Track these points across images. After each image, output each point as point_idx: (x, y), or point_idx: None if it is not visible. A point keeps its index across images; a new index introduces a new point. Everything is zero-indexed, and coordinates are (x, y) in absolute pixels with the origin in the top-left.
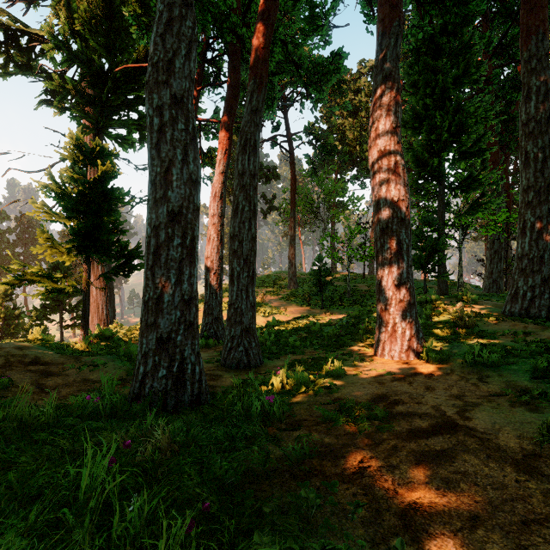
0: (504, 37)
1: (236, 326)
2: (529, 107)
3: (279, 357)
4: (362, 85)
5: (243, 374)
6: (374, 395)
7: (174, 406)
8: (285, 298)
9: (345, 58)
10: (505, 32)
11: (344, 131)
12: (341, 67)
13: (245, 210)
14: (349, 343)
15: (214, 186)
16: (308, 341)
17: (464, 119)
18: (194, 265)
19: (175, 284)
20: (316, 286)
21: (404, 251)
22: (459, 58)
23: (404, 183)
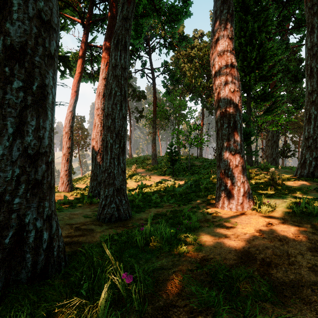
0: (279, 14)
1: (109, 187)
2: (313, 38)
3: (145, 210)
4: (195, 44)
5: (113, 227)
6: (238, 253)
7: (3, 290)
8: (150, 170)
9: (190, 5)
10: (281, 10)
11: (185, 71)
12: (187, 11)
13: (117, 94)
14: (194, 198)
15: (98, 87)
16: (165, 197)
17: (265, 52)
18: (45, 117)
19: (14, 134)
20: (169, 162)
21: (238, 129)
22: (259, 17)
23: (238, 79)
